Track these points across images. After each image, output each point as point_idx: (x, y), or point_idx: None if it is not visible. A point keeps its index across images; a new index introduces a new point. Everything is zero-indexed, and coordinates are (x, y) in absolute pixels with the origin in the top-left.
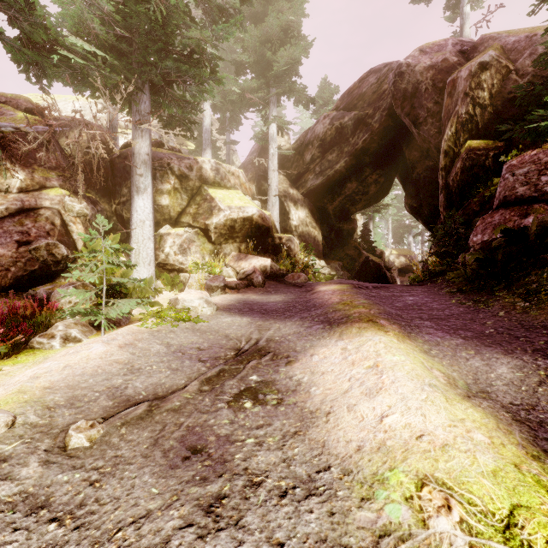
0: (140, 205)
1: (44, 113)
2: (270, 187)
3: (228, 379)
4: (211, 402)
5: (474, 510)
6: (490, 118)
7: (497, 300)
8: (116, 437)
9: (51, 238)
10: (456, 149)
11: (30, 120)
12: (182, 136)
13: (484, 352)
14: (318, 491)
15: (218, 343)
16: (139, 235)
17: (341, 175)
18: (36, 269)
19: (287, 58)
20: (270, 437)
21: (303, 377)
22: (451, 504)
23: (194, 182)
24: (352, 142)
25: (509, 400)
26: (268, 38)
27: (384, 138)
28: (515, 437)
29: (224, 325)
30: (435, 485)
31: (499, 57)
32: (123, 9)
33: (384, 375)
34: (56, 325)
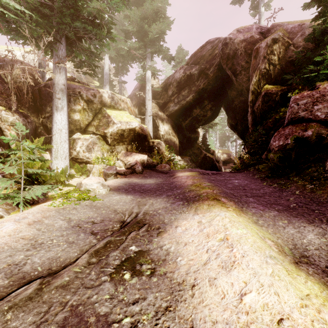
0: (59, 119)
1: None
2: (146, 110)
3: (112, 251)
4: (96, 275)
5: None
6: (278, 72)
7: (292, 183)
8: None
9: None
10: (259, 90)
11: None
12: (89, 75)
13: (293, 221)
14: None
15: (108, 217)
16: (57, 139)
17: (190, 104)
18: None
19: (157, 30)
20: (144, 314)
21: (170, 246)
22: None
23: (97, 105)
24: (197, 84)
25: (324, 264)
26: (145, 16)
27: (215, 82)
28: None
29: (114, 202)
30: None
31: (284, 36)
32: None
33: (234, 249)
34: None
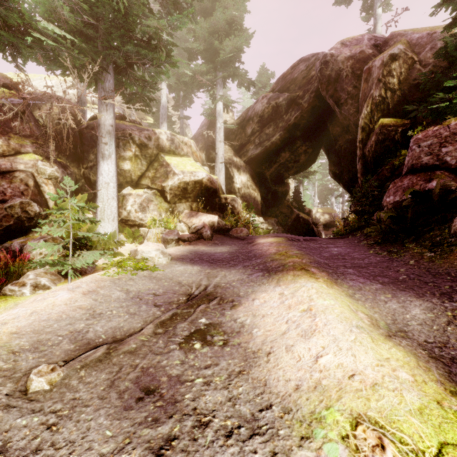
0: (105, 170)
1: (18, 87)
2: (217, 156)
3: (180, 322)
4: (164, 344)
5: (406, 449)
6: (398, 100)
7: (408, 250)
8: (76, 380)
9: (25, 197)
10: (371, 125)
11: (7, 94)
12: (142, 111)
13: (399, 295)
14: (261, 430)
15: (172, 289)
16: (104, 195)
17: (276, 146)
18: (11, 224)
19: (231, 47)
20: (217, 376)
21: (246, 319)
22: (385, 444)
23: (152, 150)
24: (285, 119)
25: (423, 338)
26: (215, 29)
27: (311, 115)
28: (433, 373)
29: (178, 273)
30: (368, 424)
31: (406, 50)
32: (90, 0)
33: (317, 318)
34: (27, 274)
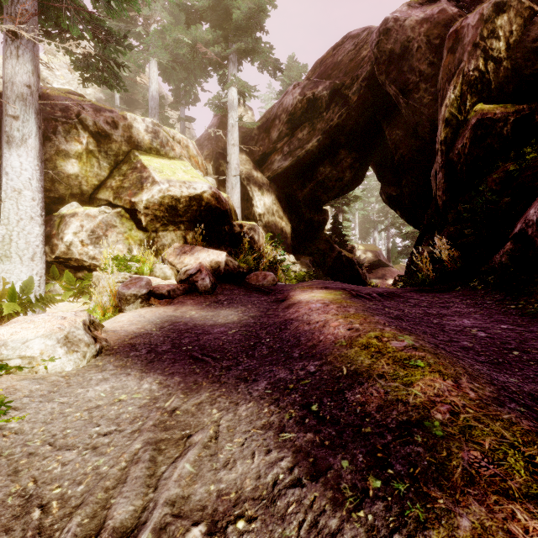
0: (14, 165)
1: None
2: (229, 165)
3: None
4: None
5: None
6: (506, 75)
7: None
8: None
9: None
10: (461, 116)
11: None
12: (108, 87)
13: None
14: None
15: None
16: (10, 213)
17: (312, 156)
18: None
19: (249, 3)
20: None
21: None
22: None
23: (120, 145)
24: (326, 117)
25: None
26: None
27: (361, 114)
28: None
29: (73, 421)
30: None
31: None
32: None
33: None
34: None
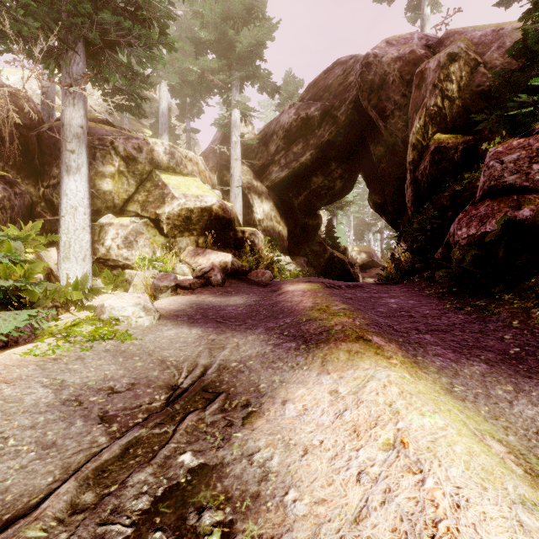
0: (71, 188)
1: None
2: (232, 178)
3: (137, 468)
4: None
5: None
6: (458, 111)
7: (501, 304)
8: None
9: None
10: (425, 142)
11: None
12: (131, 114)
13: (526, 388)
14: None
15: (146, 377)
16: (69, 225)
17: (306, 168)
18: None
19: (250, 39)
20: None
21: (271, 455)
22: None
23: (144, 166)
24: (318, 134)
25: None
26: (230, 15)
27: (349, 132)
28: None
29: (164, 342)
30: None
31: (468, 49)
32: None
33: (427, 478)
34: None
